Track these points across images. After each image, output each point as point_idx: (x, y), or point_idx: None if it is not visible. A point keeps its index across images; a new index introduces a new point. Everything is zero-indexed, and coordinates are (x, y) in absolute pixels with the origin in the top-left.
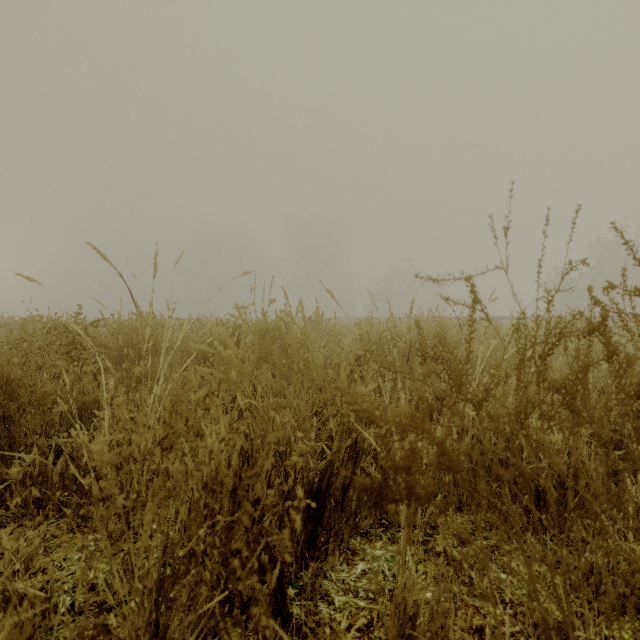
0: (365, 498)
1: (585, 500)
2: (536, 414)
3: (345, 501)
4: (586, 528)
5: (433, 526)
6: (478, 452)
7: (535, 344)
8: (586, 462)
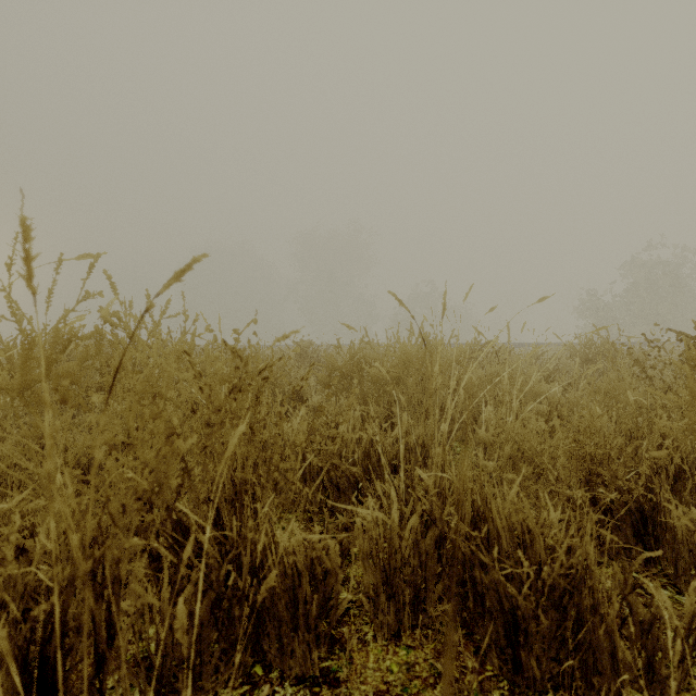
0: (214, 636)
1: (594, 638)
2: (517, 480)
3: (104, 680)
4: (595, 688)
5: (338, 679)
6: (431, 539)
7: None
8: (595, 572)
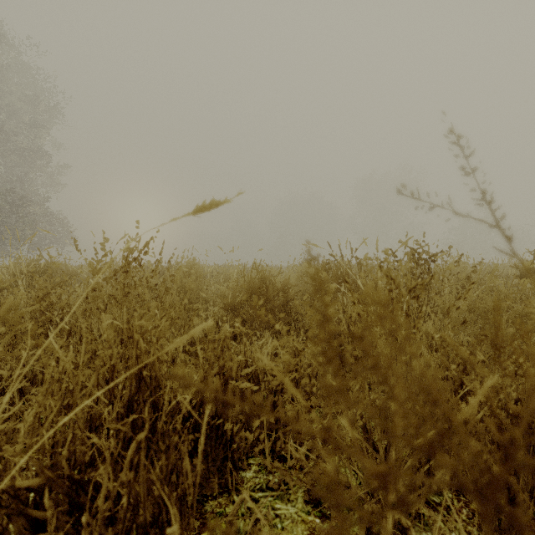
0: None
1: None
2: None
3: None
4: None
5: None
6: None
7: None
8: None
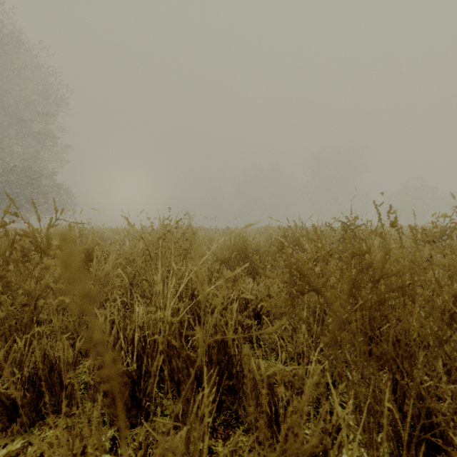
0: None
1: None
2: None
3: None
4: None
5: None
6: None
7: (443, 229)
8: None
